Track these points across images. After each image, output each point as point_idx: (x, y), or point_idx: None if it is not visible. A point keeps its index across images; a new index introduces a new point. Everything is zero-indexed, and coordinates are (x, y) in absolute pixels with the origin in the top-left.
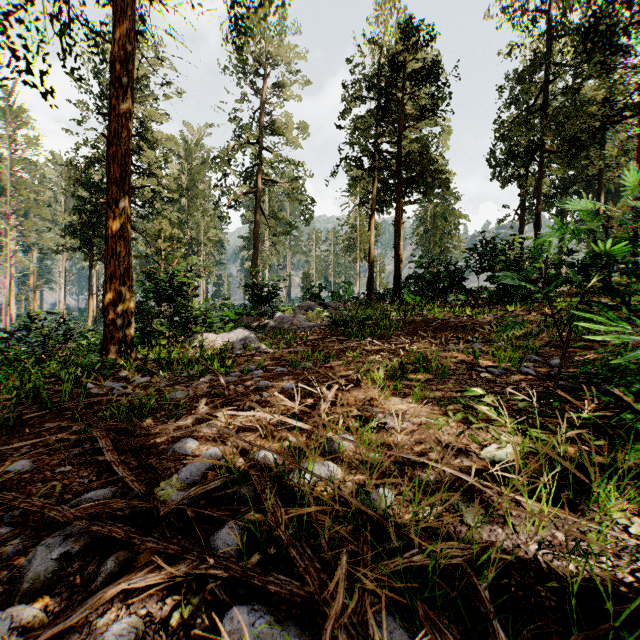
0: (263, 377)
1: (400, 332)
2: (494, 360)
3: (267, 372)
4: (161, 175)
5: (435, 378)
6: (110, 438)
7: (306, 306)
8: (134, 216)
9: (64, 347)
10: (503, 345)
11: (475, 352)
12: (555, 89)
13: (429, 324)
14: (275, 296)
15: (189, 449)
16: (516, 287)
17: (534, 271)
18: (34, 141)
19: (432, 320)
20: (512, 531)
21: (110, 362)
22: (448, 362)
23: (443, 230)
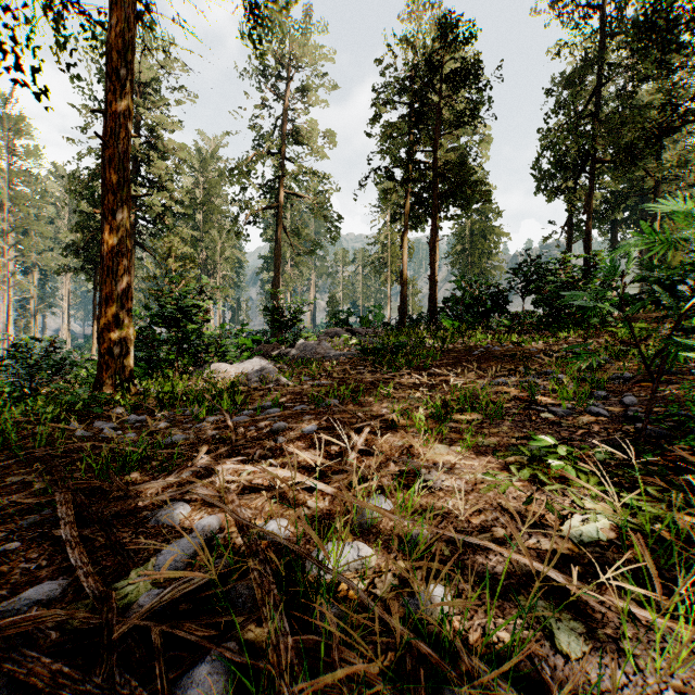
0: (280, 416)
1: (439, 362)
2: (554, 396)
3: (285, 410)
4: (172, 188)
5: (486, 419)
6: (77, 502)
7: (332, 332)
8: (143, 233)
9: (58, 379)
10: (565, 379)
11: (532, 387)
12: (606, 93)
13: (471, 353)
14: (297, 321)
15: (177, 518)
16: (583, 309)
17: (606, 290)
18: (34, 152)
19: (474, 348)
20: (633, 667)
21: (102, 398)
22: (502, 400)
23: (482, 249)
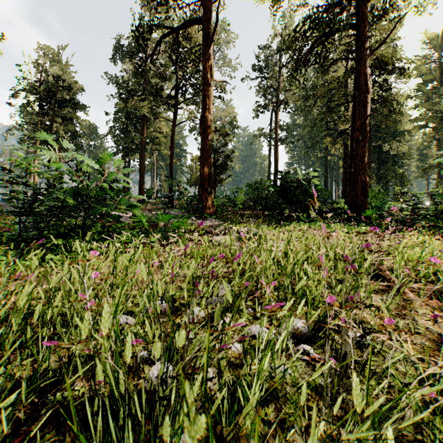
0: None
1: None
2: None
3: None
4: None
5: None
6: None
7: None
8: None
9: None
10: None
11: None
12: None
13: None
14: None
15: None
16: None
17: None
18: None
19: None
20: None
21: None
22: None
23: None
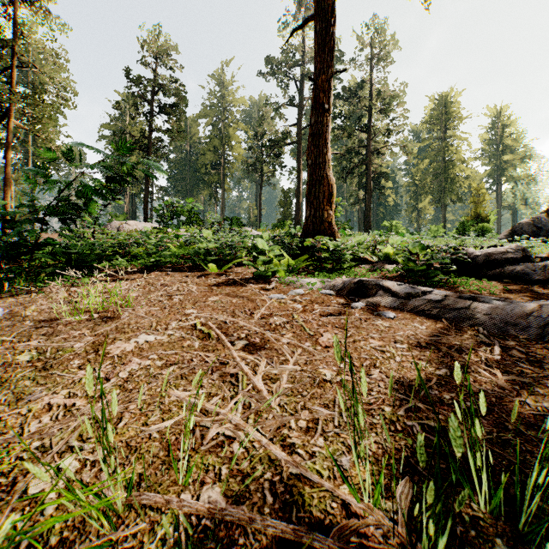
0: None
1: None
2: None
3: None
4: None
5: None
6: None
7: None
8: None
9: None
10: None
11: None
12: None
13: None
14: None
15: None
16: None
17: None
18: None
19: None
20: None
21: None
22: None
23: None
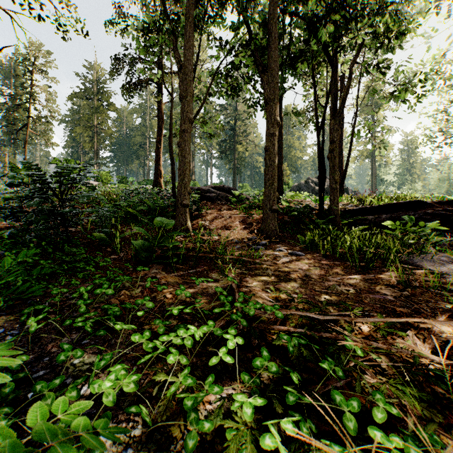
0: None
1: None
2: None
3: None
4: None
5: None
6: None
7: None
8: None
9: None
10: None
11: None
12: None
13: None
14: None
15: None
16: None
17: None
18: None
19: None
20: None
21: None
22: None
23: None
